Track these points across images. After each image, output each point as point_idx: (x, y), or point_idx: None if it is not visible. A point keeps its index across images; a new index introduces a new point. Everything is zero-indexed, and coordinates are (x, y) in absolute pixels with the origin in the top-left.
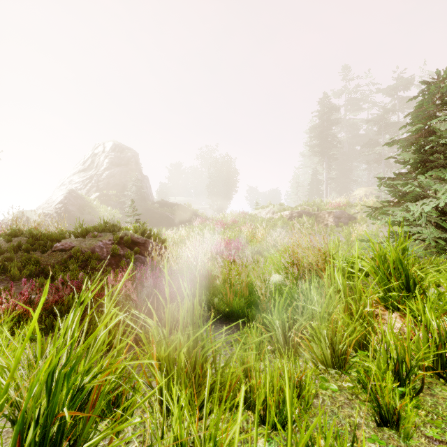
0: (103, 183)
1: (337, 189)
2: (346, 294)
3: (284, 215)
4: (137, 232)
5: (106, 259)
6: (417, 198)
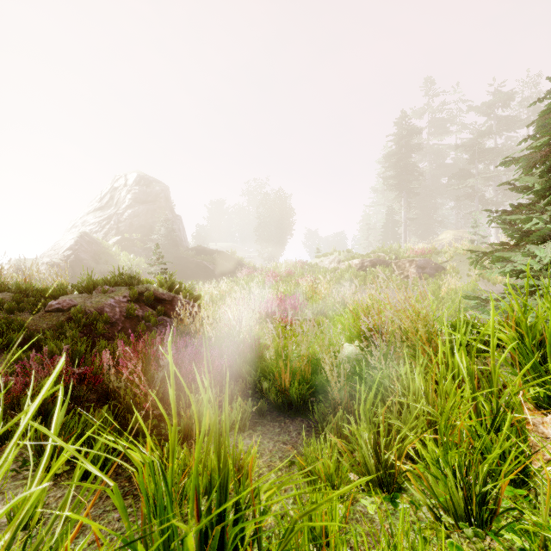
0: (125, 224)
1: (418, 232)
2: (474, 385)
3: (353, 264)
4: (162, 286)
5: (119, 322)
6: (545, 238)
